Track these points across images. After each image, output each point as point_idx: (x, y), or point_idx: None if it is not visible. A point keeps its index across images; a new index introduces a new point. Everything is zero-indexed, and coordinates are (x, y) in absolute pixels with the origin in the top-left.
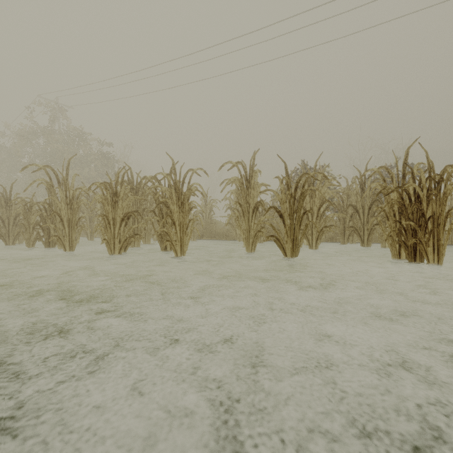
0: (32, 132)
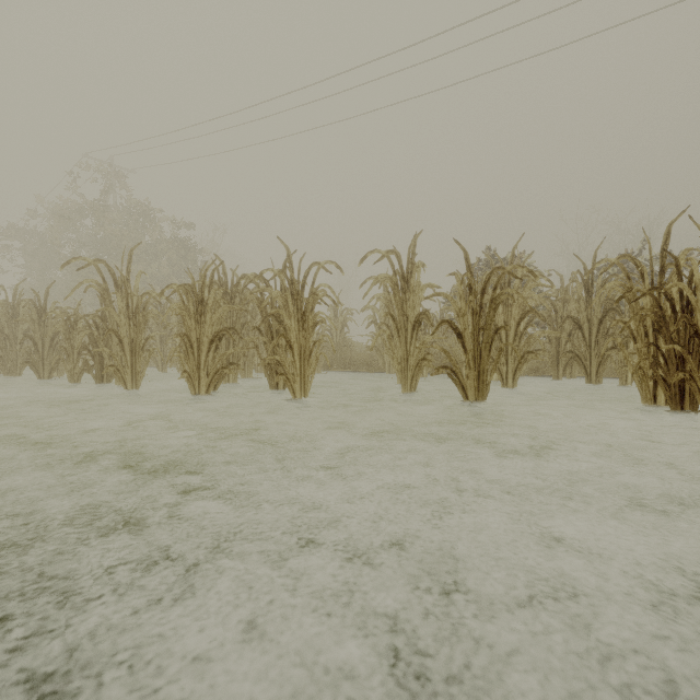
0: (76, 209)
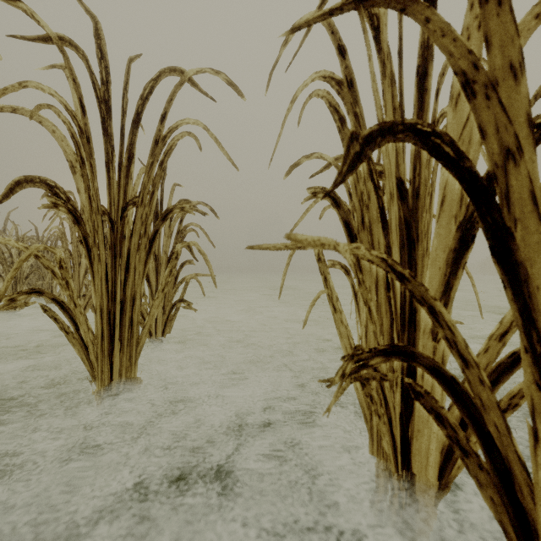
0: None
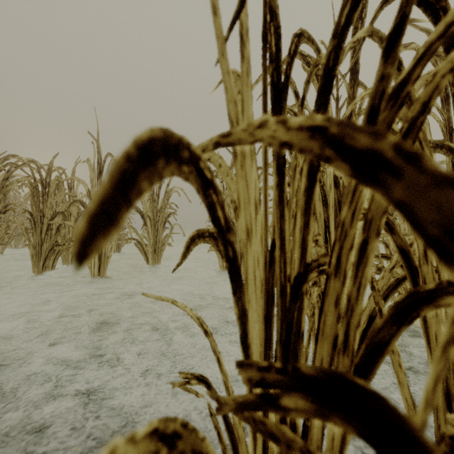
0: None
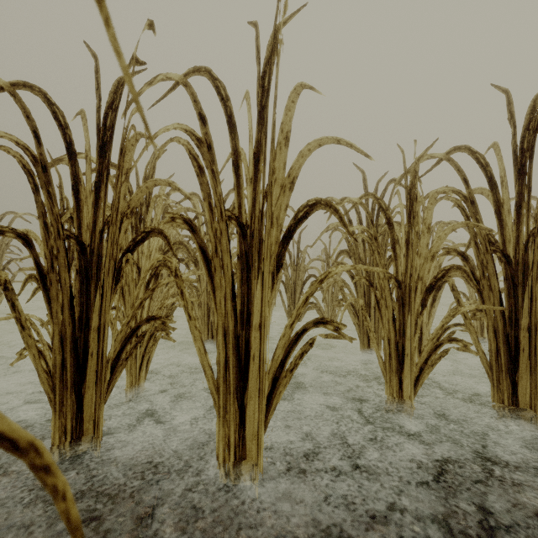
0: None
